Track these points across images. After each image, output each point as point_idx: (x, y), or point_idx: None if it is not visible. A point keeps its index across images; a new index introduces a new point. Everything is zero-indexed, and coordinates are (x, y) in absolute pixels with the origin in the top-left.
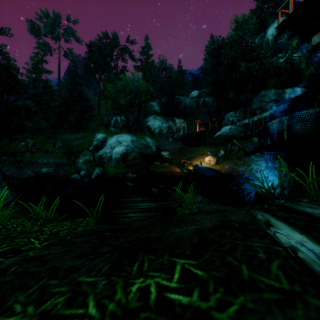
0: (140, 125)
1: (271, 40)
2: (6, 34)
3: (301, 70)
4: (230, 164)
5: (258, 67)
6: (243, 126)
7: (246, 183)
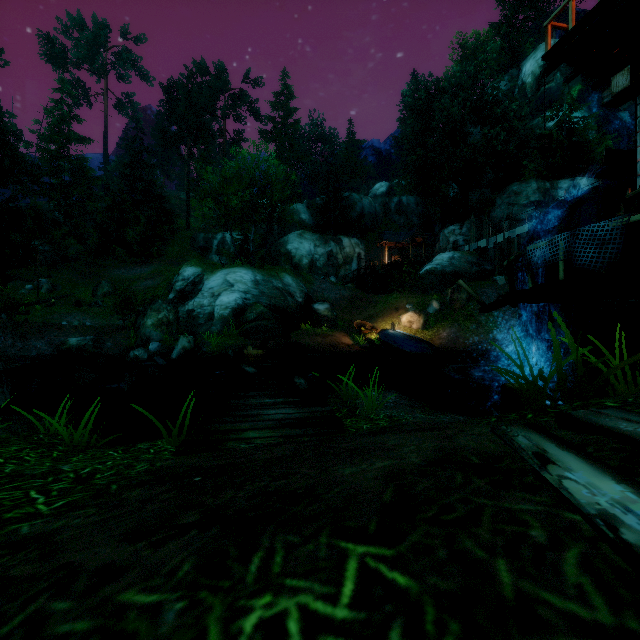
0: (271, 250)
1: (530, 85)
2: None
3: (588, 144)
4: (450, 329)
5: (505, 137)
6: (477, 253)
7: (482, 366)
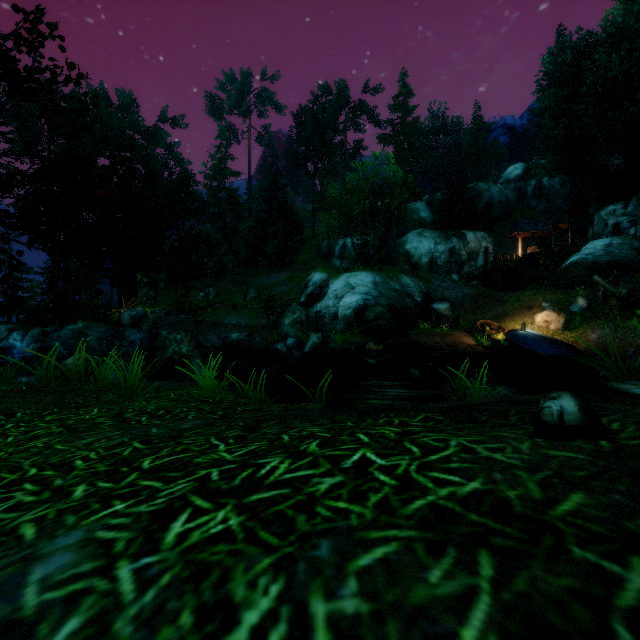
0: (389, 251)
1: None
2: (180, 125)
3: None
4: (603, 330)
5: None
6: None
7: None
